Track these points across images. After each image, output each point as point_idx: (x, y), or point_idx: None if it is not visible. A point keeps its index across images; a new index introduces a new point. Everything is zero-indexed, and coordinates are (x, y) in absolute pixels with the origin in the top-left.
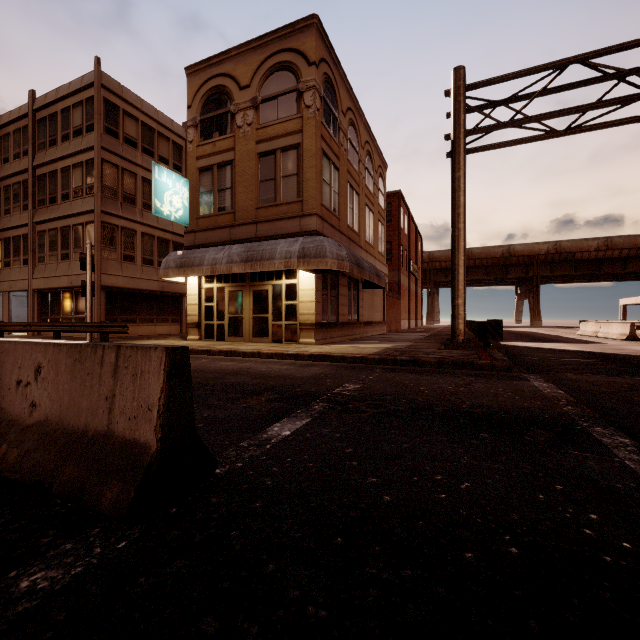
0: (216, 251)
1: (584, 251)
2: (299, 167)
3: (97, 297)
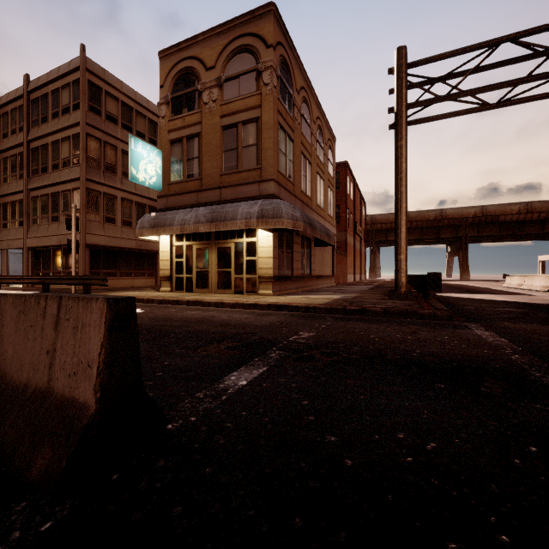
0: (185, 213)
1: (507, 214)
2: (258, 138)
3: (82, 254)
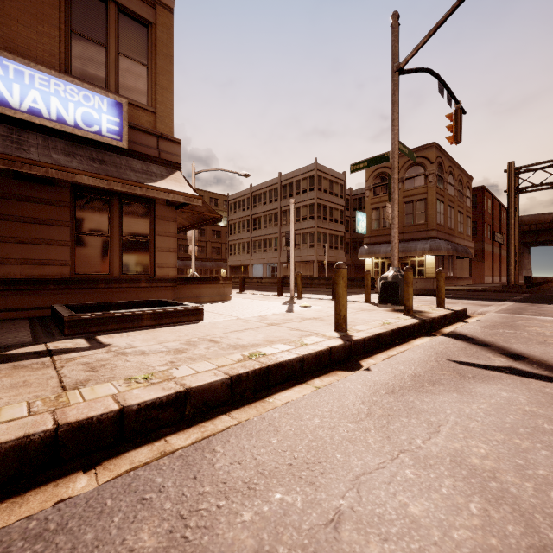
0: (386, 247)
1: None
2: (425, 208)
3: (316, 266)
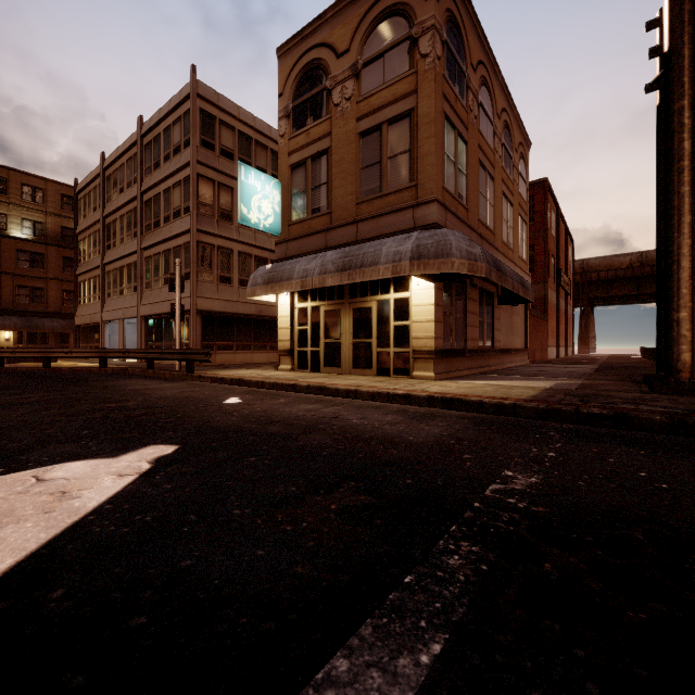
0: (307, 261)
1: None
2: (412, 140)
3: (193, 322)
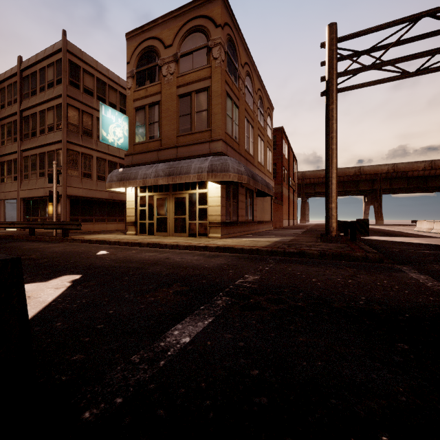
0: (147, 168)
1: (414, 170)
2: (209, 104)
3: (63, 203)
